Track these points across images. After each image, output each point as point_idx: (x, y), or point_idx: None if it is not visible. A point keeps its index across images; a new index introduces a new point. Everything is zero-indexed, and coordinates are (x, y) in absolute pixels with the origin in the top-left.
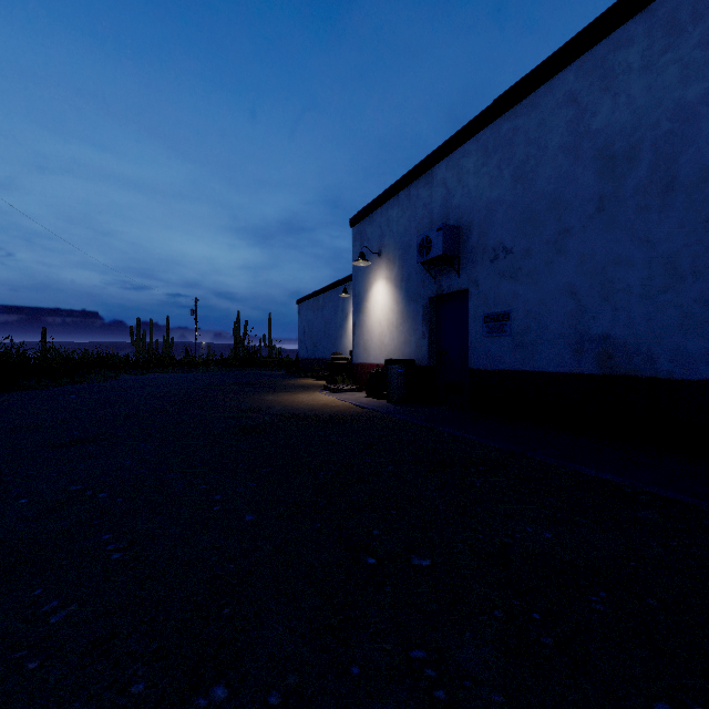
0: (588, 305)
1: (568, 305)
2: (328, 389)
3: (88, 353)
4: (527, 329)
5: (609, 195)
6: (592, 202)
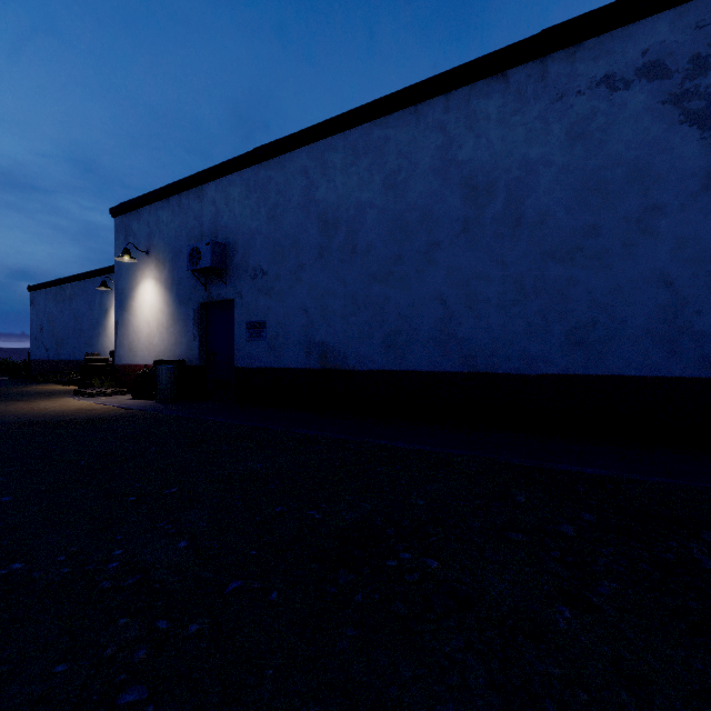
0: (314, 320)
1: (303, 319)
2: (82, 394)
3: None
4: (278, 336)
5: (326, 247)
6: (316, 249)
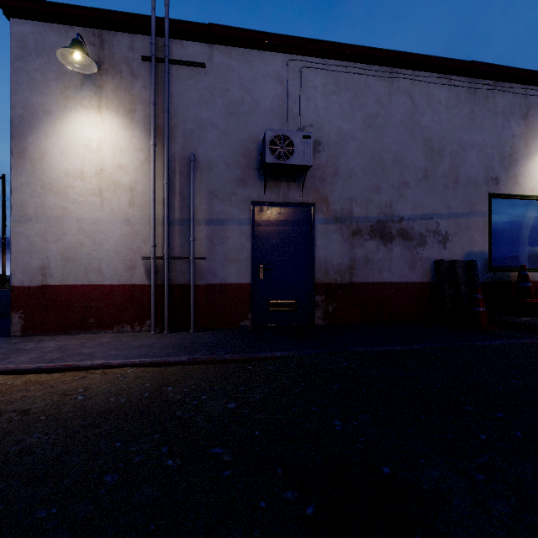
0: None
1: None
2: None
3: None
4: None
5: None
6: None
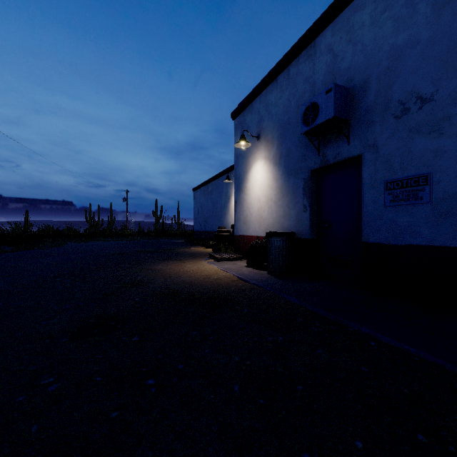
0: None
1: None
2: (213, 257)
3: (49, 227)
4: None
5: None
6: None
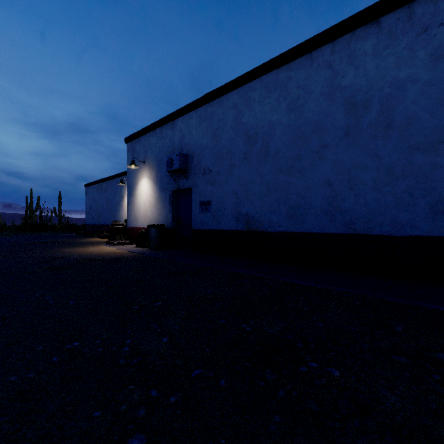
0: (241, 199)
1: (234, 199)
2: (110, 243)
3: None
4: (218, 209)
5: (248, 152)
6: (242, 154)
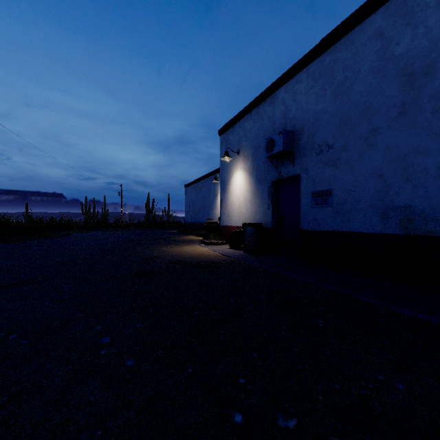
0: (393, 183)
1: (377, 184)
2: (204, 243)
3: (53, 219)
4: (345, 202)
5: (410, 102)
6: (395, 108)
